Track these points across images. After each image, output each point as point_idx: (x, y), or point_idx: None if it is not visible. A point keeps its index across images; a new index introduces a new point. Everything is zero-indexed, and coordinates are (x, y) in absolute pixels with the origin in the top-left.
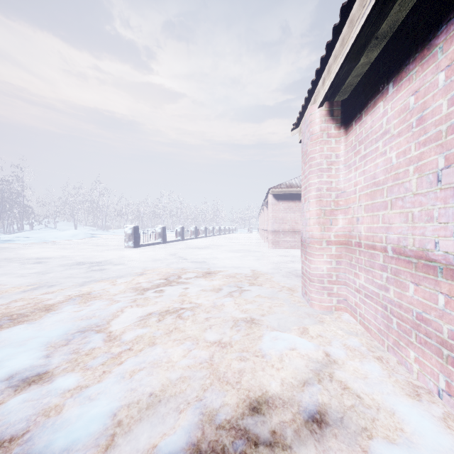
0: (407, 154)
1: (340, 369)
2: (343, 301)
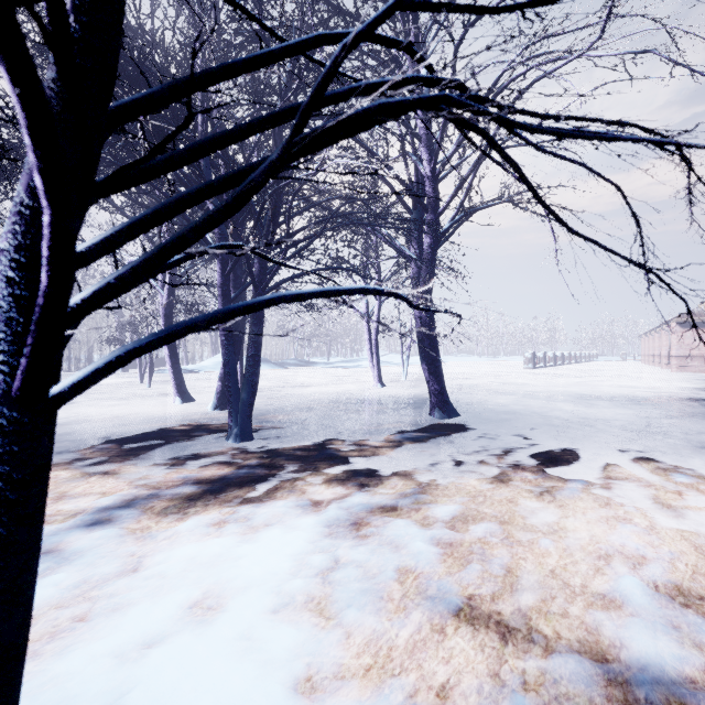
0: None
1: None
2: None
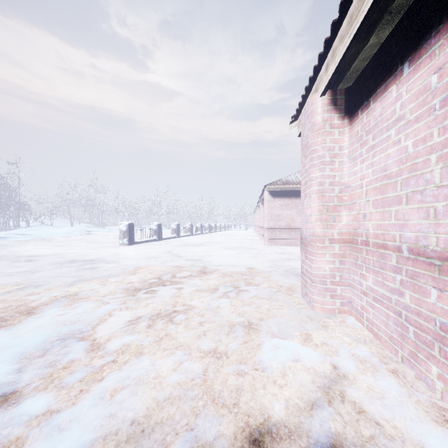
0: (428, 142)
1: (351, 387)
2: (347, 304)
